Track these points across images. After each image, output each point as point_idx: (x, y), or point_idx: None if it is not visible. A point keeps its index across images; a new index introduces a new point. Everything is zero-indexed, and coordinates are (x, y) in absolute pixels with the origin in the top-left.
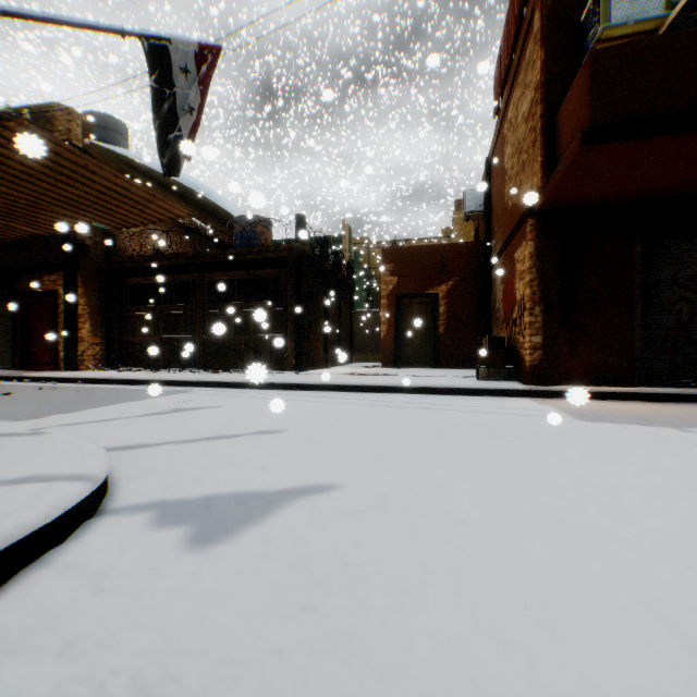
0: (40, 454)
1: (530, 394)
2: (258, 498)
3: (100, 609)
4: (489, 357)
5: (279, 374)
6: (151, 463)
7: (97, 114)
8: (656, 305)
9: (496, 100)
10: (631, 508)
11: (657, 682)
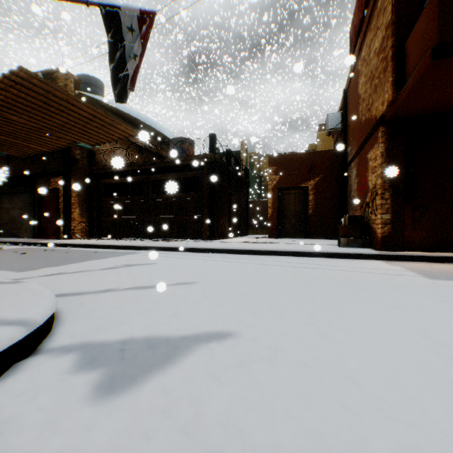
0: (5, 300)
1: (381, 258)
2: (166, 343)
3: None
4: (348, 230)
5: (198, 242)
6: (93, 307)
7: (84, 76)
8: None
9: (351, 47)
10: None
11: None
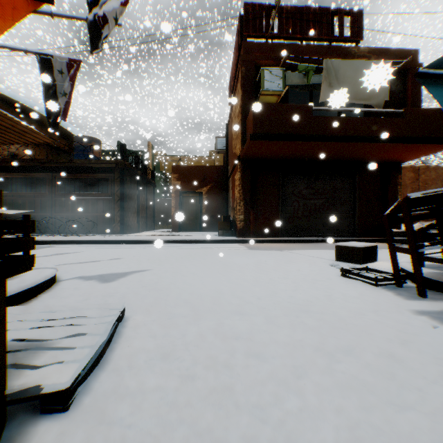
0: None
1: (239, 242)
2: (120, 273)
3: (84, 291)
4: (223, 225)
5: (110, 236)
6: (65, 270)
7: None
8: (287, 203)
9: (229, 97)
10: (241, 267)
11: (218, 285)
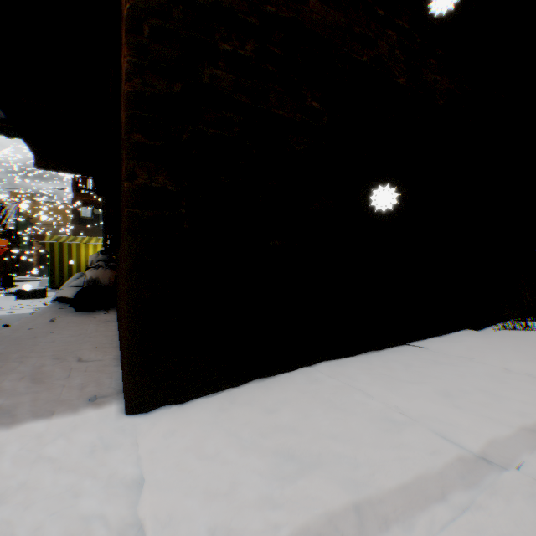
0: None
1: None
2: None
3: None
4: None
5: None
6: None
7: None
8: None
9: None
10: None
11: None
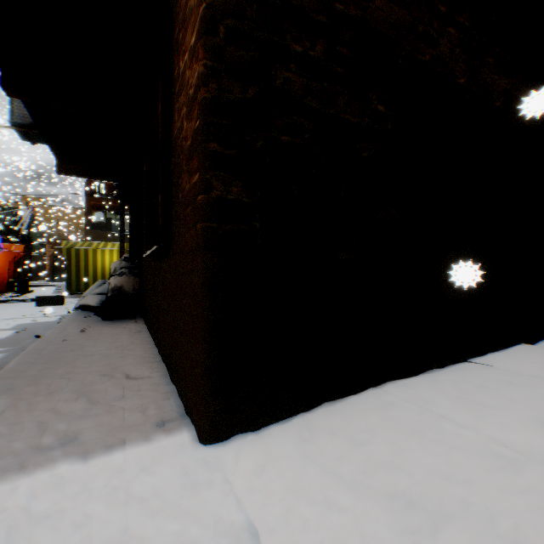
0: None
1: None
2: None
3: None
4: None
5: None
6: None
7: None
8: None
9: None
10: None
11: None
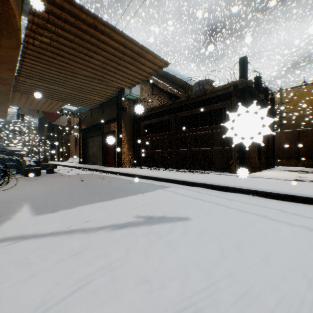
0: None
1: None
2: None
3: None
4: None
5: (227, 176)
6: None
7: None
8: None
9: None
10: None
11: None
